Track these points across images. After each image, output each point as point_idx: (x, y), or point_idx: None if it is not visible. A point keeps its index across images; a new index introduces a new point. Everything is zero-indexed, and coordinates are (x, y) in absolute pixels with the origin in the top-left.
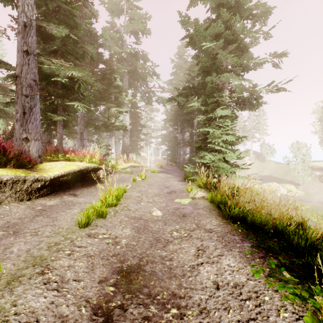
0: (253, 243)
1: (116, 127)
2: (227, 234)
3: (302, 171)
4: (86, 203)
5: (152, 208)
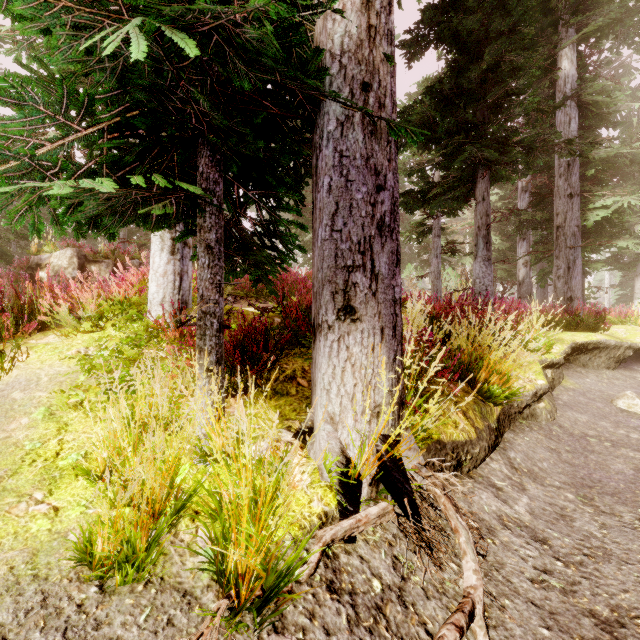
0: None
1: None
2: None
3: None
4: None
5: None
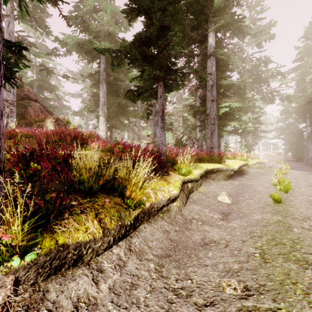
0: None
1: (246, 131)
2: None
3: None
4: (257, 185)
5: None
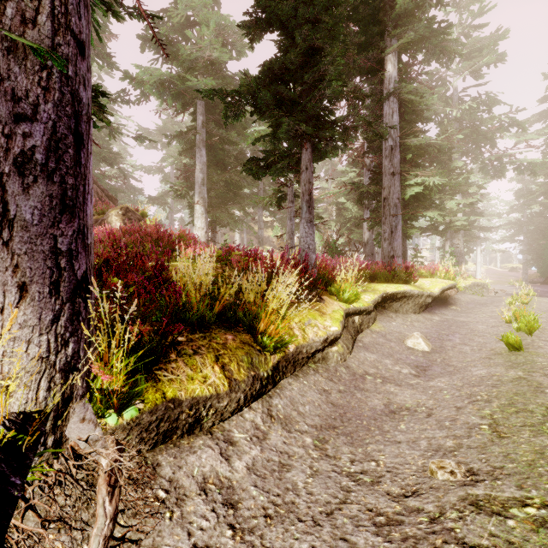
0: None
1: (453, 228)
2: None
3: None
4: (476, 322)
5: None
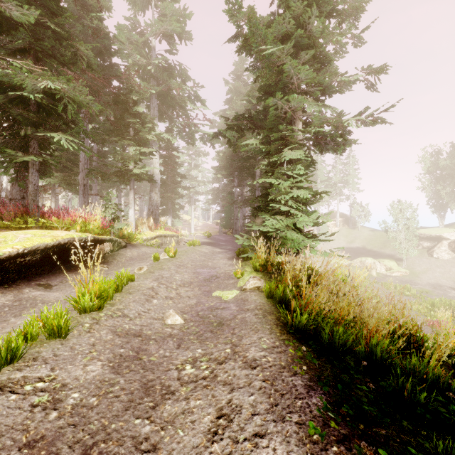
0: (329, 393)
1: (135, 176)
2: (282, 373)
3: (405, 242)
4: (56, 302)
5: (170, 309)
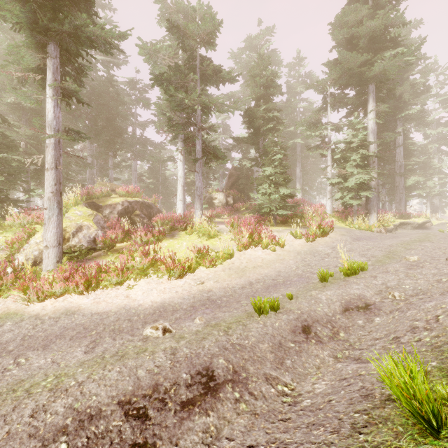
0: None
1: (431, 195)
2: None
3: None
4: None
5: None
